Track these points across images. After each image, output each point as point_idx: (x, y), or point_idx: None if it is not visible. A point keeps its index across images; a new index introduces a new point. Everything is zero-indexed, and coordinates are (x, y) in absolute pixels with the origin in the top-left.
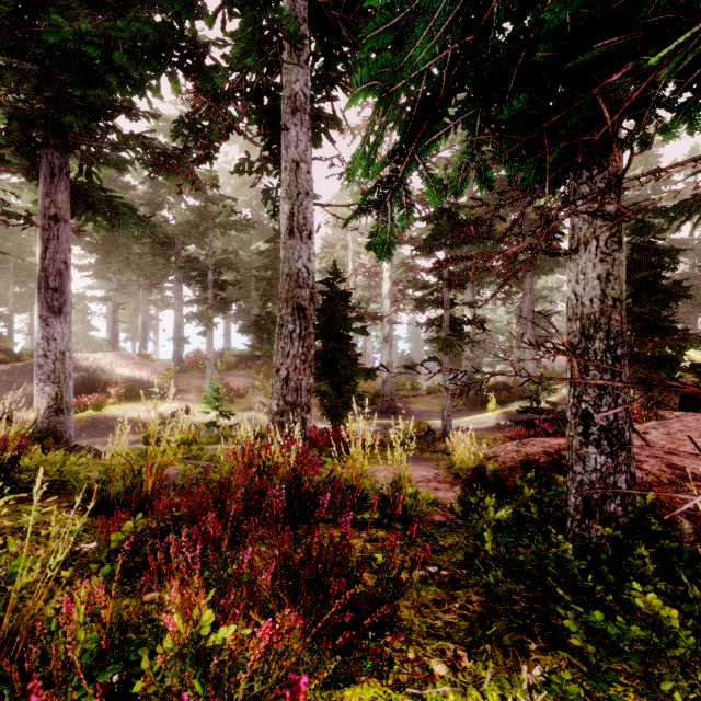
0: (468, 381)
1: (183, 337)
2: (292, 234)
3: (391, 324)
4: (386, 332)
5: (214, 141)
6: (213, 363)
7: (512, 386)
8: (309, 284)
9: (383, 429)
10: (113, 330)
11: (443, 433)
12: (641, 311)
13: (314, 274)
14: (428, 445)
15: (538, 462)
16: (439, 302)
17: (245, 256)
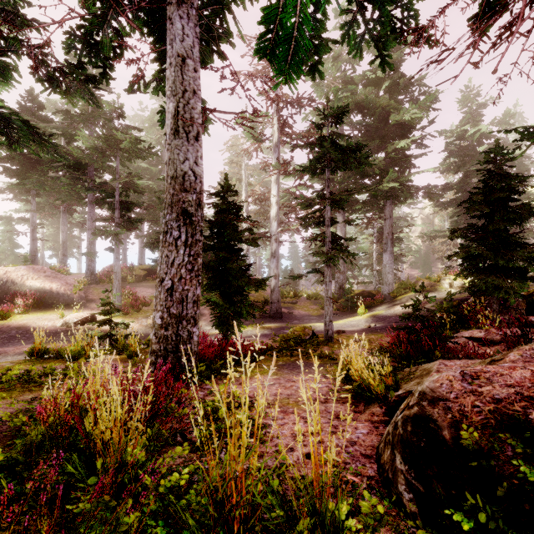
0: (340, 290)
1: (91, 252)
2: (177, 134)
3: (278, 242)
4: (273, 249)
5: (109, 59)
6: (119, 275)
7: (374, 293)
8: (196, 188)
9: (272, 333)
10: (32, 246)
11: (325, 336)
12: (494, 229)
13: (202, 178)
14: (314, 349)
15: (527, 420)
16: (321, 221)
17: (154, 185)
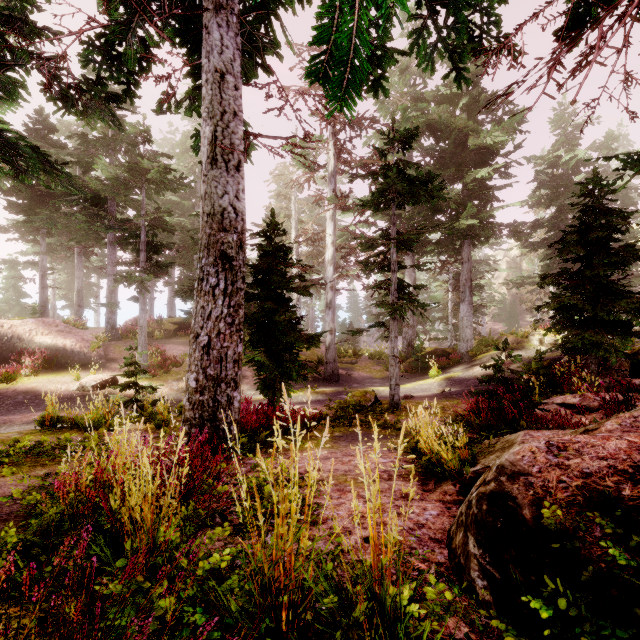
0: (408, 348)
1: (112, 303)
2: (215, 163)
3: (334, 291)
4: (329, 298)
5: (133, 74)
6: (145, 330)
7: (450, 352)
8: (237, 227)
9: (327, 399)
10: (41, 296)
11: (390, 403)
12: (592, 274)
13: (244, 215)
14: (377, 418)
15: (620, 496)
16: (386, 265)
17: (186, 222)
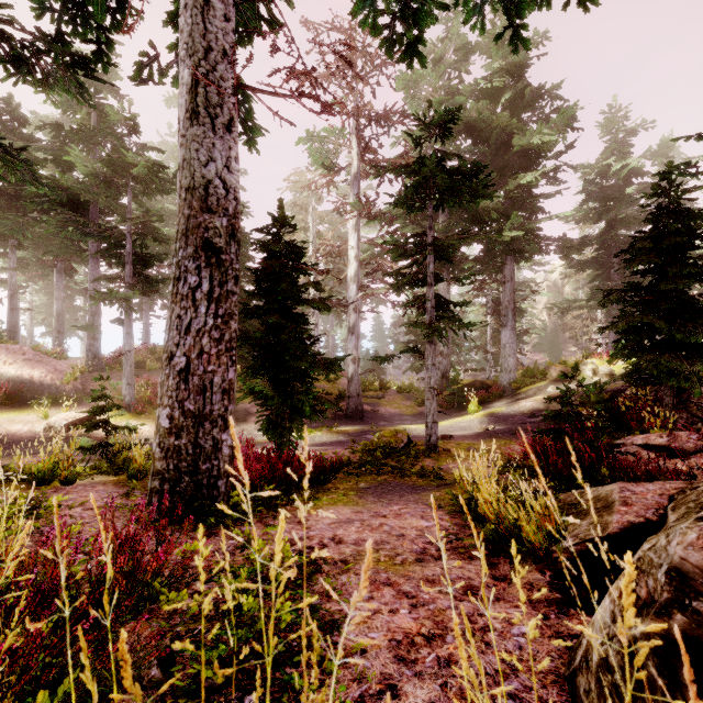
0: (442, 380)
1: (91, 325)
2: (196, 117)
3: (358, 313)
4: (351, 322)
5: (104, 30)
6: (131, 358)
7: (490, 384)
8: (228, 208)
9: (350, 440)
10: (10, 319)
11: (426, 444)
12: (667, 289)
13: (238, 193)
14: (412, 463)
15: None
16: (420, 279)
17: None
